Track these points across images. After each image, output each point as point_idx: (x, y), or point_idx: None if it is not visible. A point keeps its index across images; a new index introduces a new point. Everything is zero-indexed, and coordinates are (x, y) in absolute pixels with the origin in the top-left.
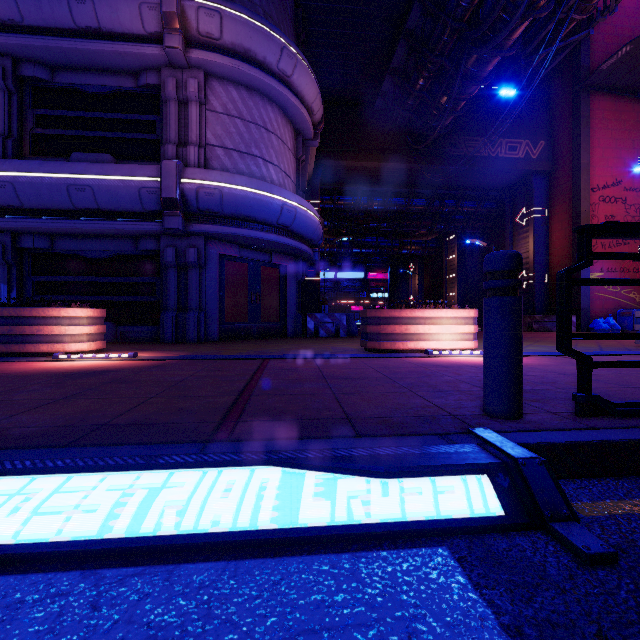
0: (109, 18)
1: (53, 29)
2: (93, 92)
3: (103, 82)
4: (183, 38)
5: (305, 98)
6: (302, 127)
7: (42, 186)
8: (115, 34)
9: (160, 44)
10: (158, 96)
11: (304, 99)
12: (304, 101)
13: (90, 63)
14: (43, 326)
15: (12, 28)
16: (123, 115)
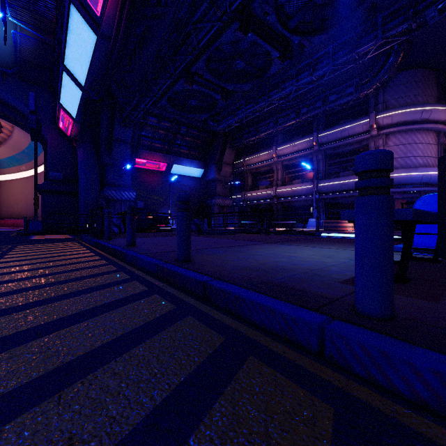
0: (352, 132)
1: (335, 140)
2: (345, 152)
3: (348, 148)
4: (377, 129)
5: (440, 120)
6: (440, 130)
7: (334, 186)
8: (353, 135)
9: (368, 133)
10: (367, 146)
11: (439, 120)
12: (439, 121)
13: (345, 144)
14: (343, 224)
15: (325, 144)
16: (355, 156)
